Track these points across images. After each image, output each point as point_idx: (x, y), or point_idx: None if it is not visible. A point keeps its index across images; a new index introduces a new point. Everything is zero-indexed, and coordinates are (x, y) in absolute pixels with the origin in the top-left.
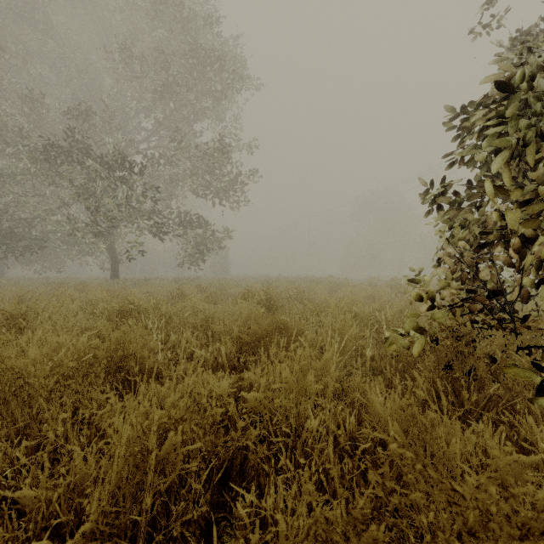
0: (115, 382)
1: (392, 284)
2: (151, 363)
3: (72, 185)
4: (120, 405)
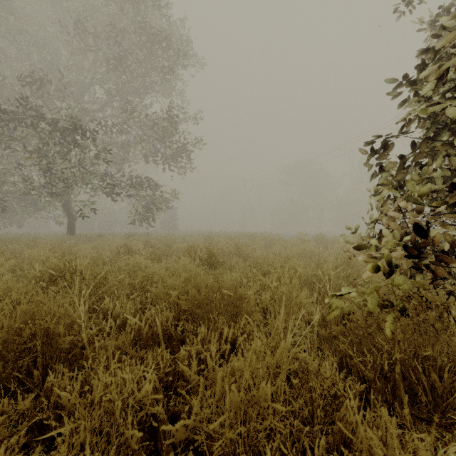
0: (15, 371)
1: (318, 239)
2: (67, 342)
3: (26, 147)
4: (0, 420)
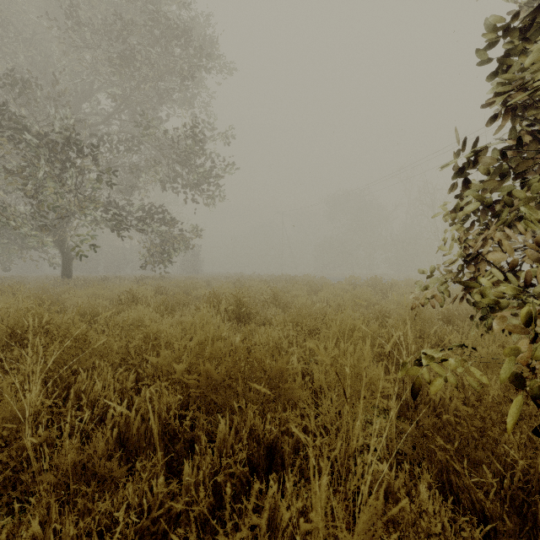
0: None
1: (372, 283)
2: None
3: (3, 166)
4: None
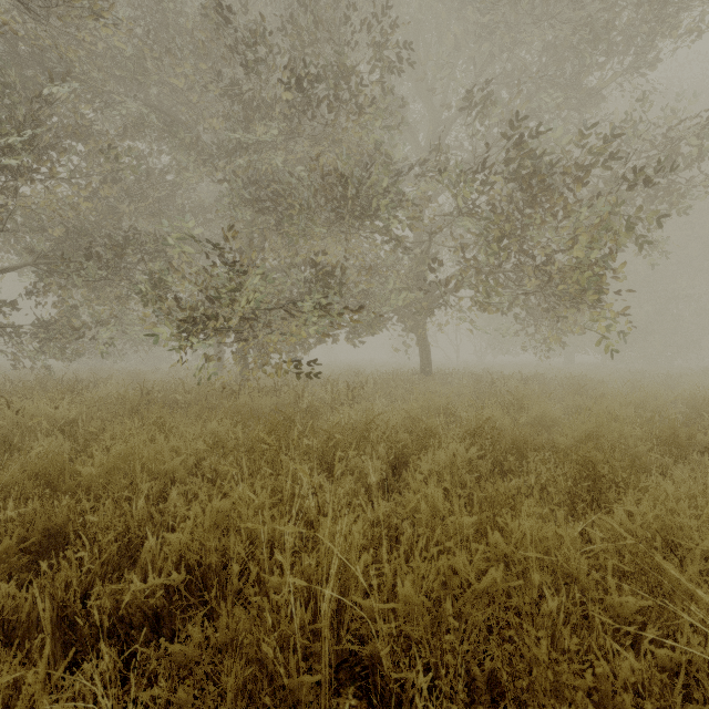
0: None
1: None
2: None
3: None
4: None
